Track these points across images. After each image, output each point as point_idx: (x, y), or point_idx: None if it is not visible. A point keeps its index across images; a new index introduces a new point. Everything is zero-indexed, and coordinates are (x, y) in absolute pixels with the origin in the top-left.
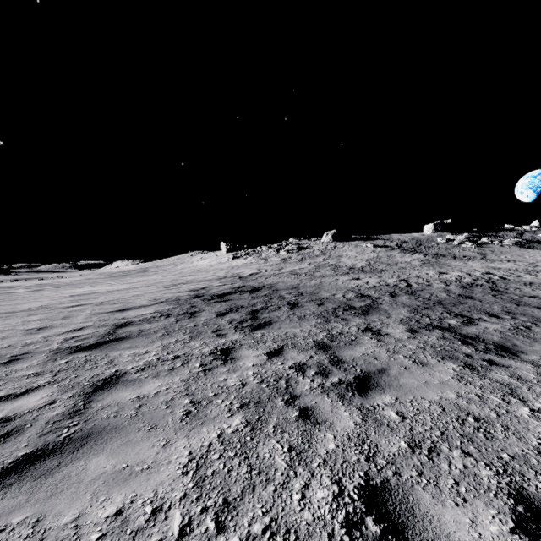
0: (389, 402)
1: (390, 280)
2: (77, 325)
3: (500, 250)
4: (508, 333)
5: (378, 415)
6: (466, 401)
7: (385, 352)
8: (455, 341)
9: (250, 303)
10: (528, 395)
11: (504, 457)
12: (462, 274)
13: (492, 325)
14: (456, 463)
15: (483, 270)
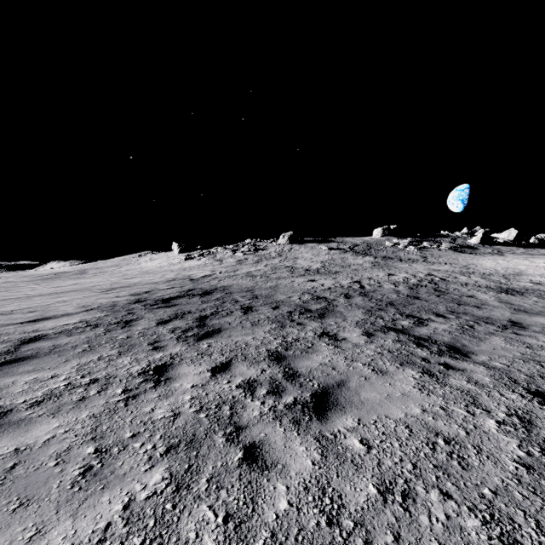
0: (351, 426)
1: (344, 281)
2: None
3: (439, 254)
4: (456, 333)
5: (340, 446)
6: (432, 416)
7: (343, 360)
8: (410, 344)
9: (199, 308)
10: (490, 403)
11: (486, 494)
12: (408, 275)
13: (440, 325)
14: (436, 512)
15: (425, 271)
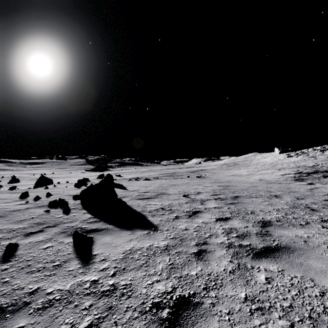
0: None
1: None
2: (278, 177)
3: None
4: None
5: None
6: None
7: None
8: None
9: None
10: None
11: None
12: None
13: None
14: None
15: None
